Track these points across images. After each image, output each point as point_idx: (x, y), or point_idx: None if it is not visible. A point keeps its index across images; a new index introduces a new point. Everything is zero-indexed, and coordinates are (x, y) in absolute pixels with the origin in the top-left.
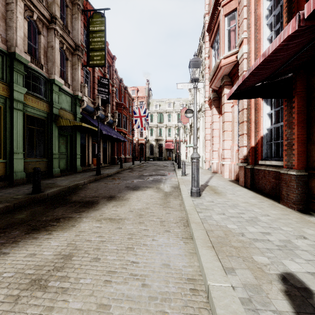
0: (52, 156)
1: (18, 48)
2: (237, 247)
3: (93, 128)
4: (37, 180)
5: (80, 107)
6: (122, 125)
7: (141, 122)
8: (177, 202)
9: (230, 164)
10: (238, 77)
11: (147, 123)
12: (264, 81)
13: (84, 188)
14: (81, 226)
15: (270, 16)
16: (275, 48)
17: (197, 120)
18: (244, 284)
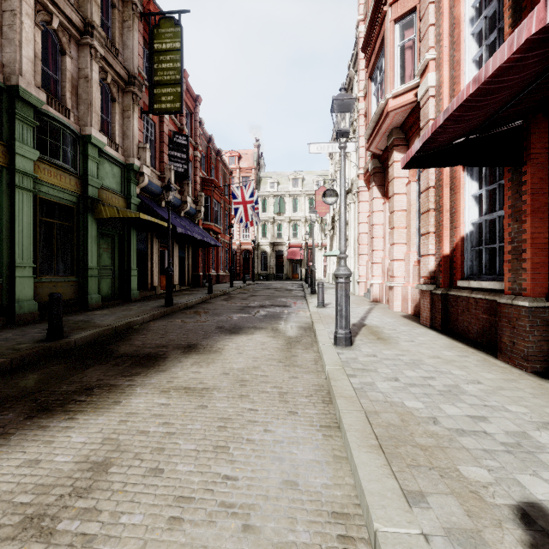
0: (87, 272)
1: (25, 78)
2: (428, 448)
3: (160, 222)
4: (56, 316)
5: (137, 185)
6: (212, 218)
7: (245, 212)
8: (311, 355)
9: (404, 286)
10: (418, 130)
11: (256, 214)
12: (471, 134)
13: (142, 330)
14: (132, 403)
15: (478, 20)
16: (499, 67)
17: None
18: (447, 529)
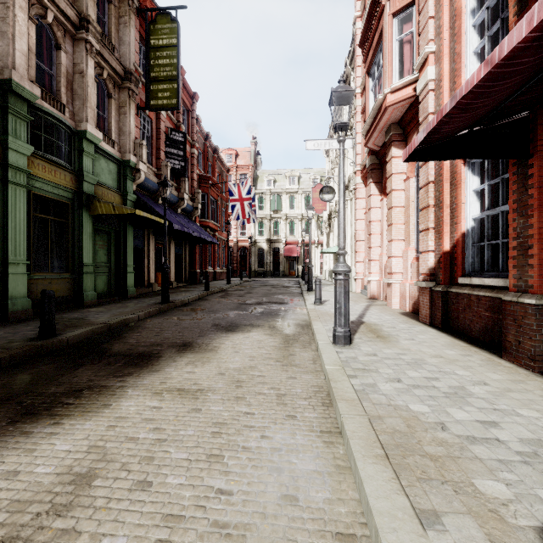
0: (82, 269)
1: (18, 72)
2: (438, 458)
3: (157, 219)
4: (48, 313)
5: (133, 182)
6: (209, 215)
7: (242, 209)
8: (309, 354)
9: (402, 283)
10: (417, 126)
11: (253, 211)
12: (475, 125)
13: (137, 328)
14: (122, 406)
15: (480, 11)
16: (514, 48)
17: None
18: None
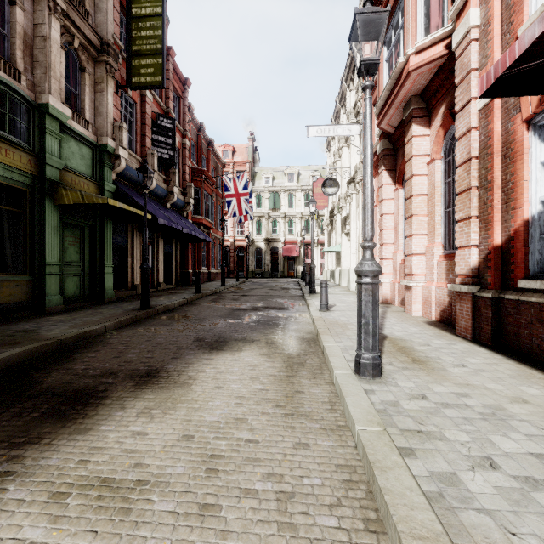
0: (44, 269)
1: None
2: None
3: (137, 211)
4: None
5: (112, 170)
6: (202, 211)
7: (238, 205)
8: (322, 390)
9: (426, 286)
10: (446, 95)
11: (250, 207)
12: None
13: (97, 345)
14: None
15: None
16: None
17: (345, 201)
18: None
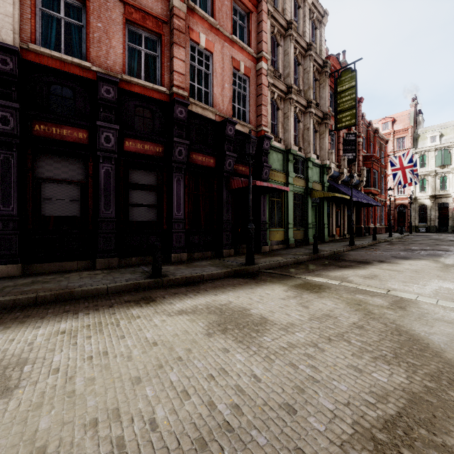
0: (308, 226)
1: (291, 144)
2: None
3: (344, 196)
4: (316, 243)
5: (327, 175)
6: (371, 184)
7: (402, 176)
8: None
9: None
10: None
11: (414, 175)
12: None
13: (347, 254)
14: (371, 269)
15: None
16: None
17: None
18: None
